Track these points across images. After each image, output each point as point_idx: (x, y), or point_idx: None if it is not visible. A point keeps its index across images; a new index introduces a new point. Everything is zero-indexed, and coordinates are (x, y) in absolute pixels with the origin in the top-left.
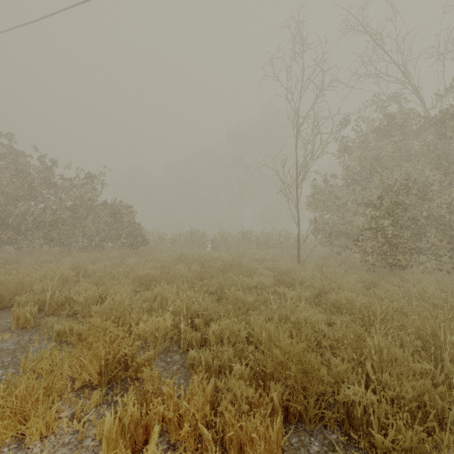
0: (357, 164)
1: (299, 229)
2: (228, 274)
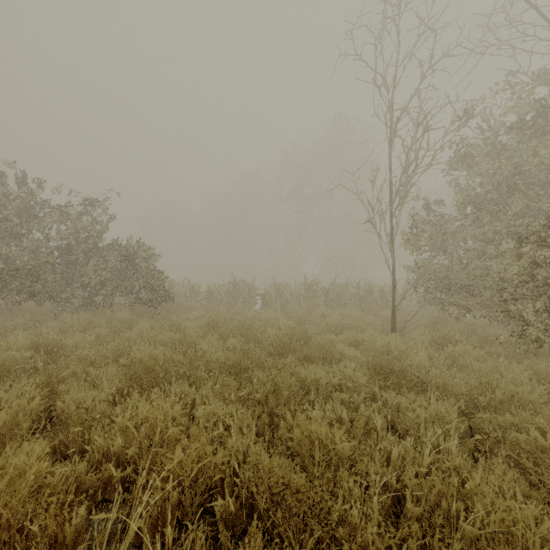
0: (487, 179)
1: (394, 280)
2: (288, 357)
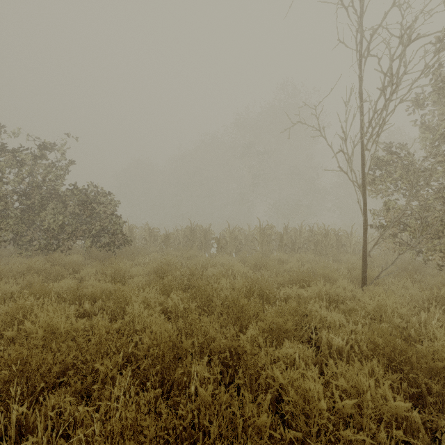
0: None
1: (366, 222)
2: (248, 330)
